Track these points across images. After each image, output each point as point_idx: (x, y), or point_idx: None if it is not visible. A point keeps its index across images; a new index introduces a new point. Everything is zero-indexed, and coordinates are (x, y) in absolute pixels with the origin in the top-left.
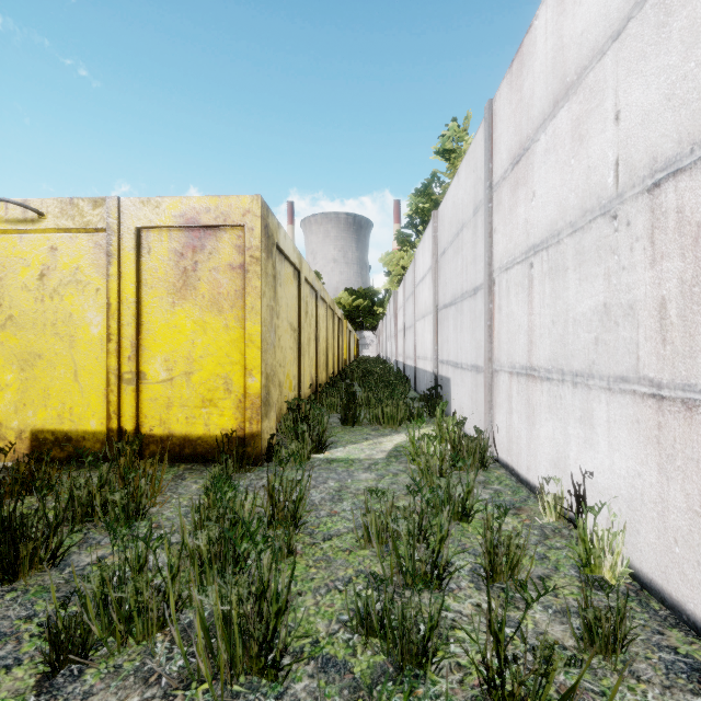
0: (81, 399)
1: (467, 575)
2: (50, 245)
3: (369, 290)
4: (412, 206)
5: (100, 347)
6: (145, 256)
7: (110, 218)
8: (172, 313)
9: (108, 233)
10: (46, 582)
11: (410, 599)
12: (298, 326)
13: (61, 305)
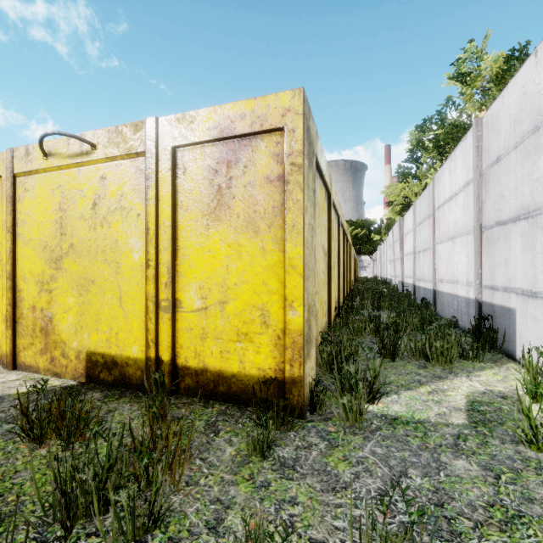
0: (125, 324)
1: None
2: (101, 175)
3: (366, 221)
4: (412, 141)
5: (140, 273)
6: (180, 177)
7: (148, 140)
8: (206, 236)
9: (147, 156)
10: None
11: None
12: (328, 250)
13: (109, 232)
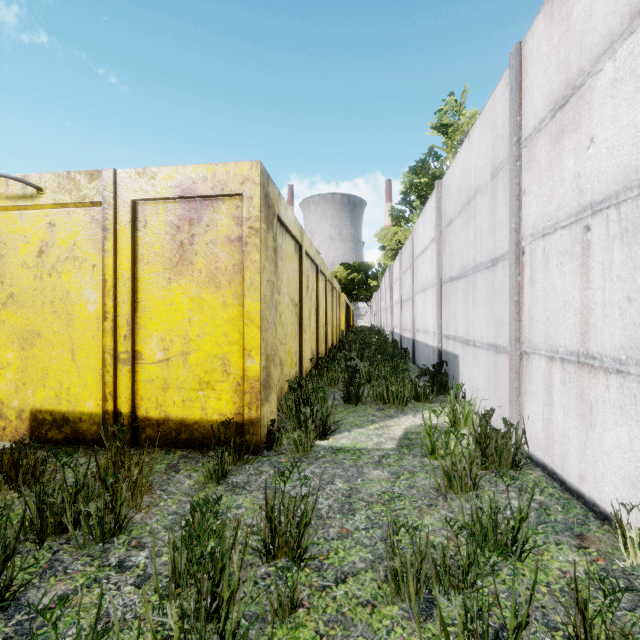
0: (78, 379)
1: None
2: (49, 221)
3: (363, 264)
4: (406, 183)
5: (96, 326)
6: (141, 230)
7: (105, 191)
8: (168, 290)
9: (104, 207)
10: None
11: None
12: (299, 301)
13: (59, 282)
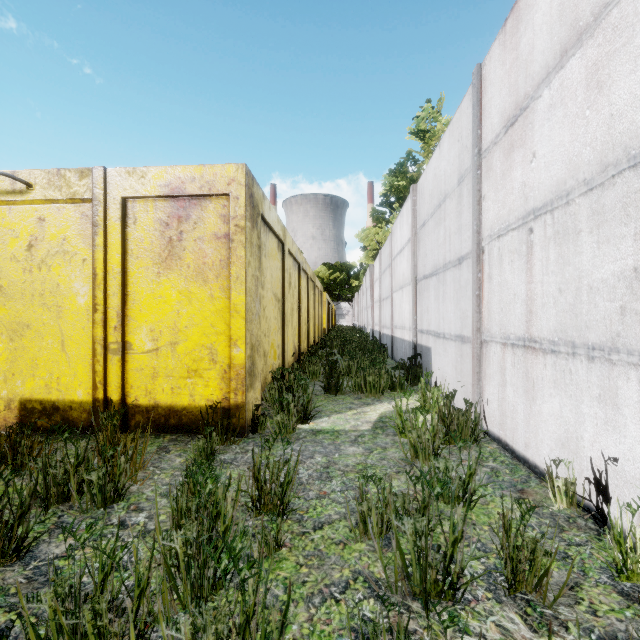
0: (68, 369)
1: (481, 580)
2: (38, 216)
3: (345, 265)
4: (386, 185)
5: (86, 317)
6: (130, 227)
7: (96, 188)
8: (157, 283)
9: (95, 204)
10: (6, 581)
11: (430, 634)
12: (282, 297)
13: (49, 275)
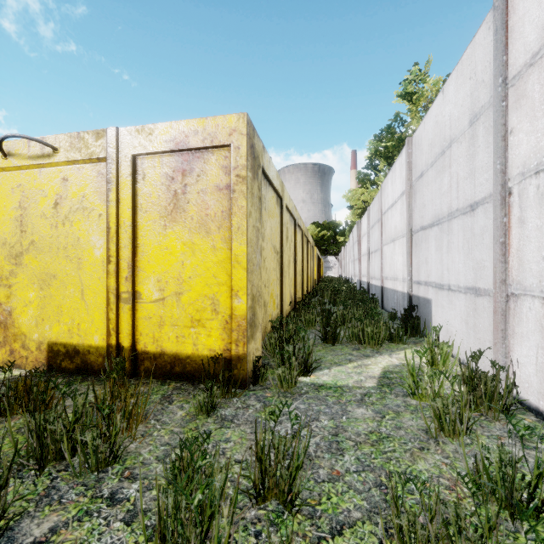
0: (87, 316)
1: None
2: (62, 177)
3: (332, 223)
4: (371, 150)
5: (102, 268)
6: (140, 182)
7: (109, 148)
8: (164, 236)
9: (108, 162)
10: None
11: None
12: (280, 249)
13: (71, 230)
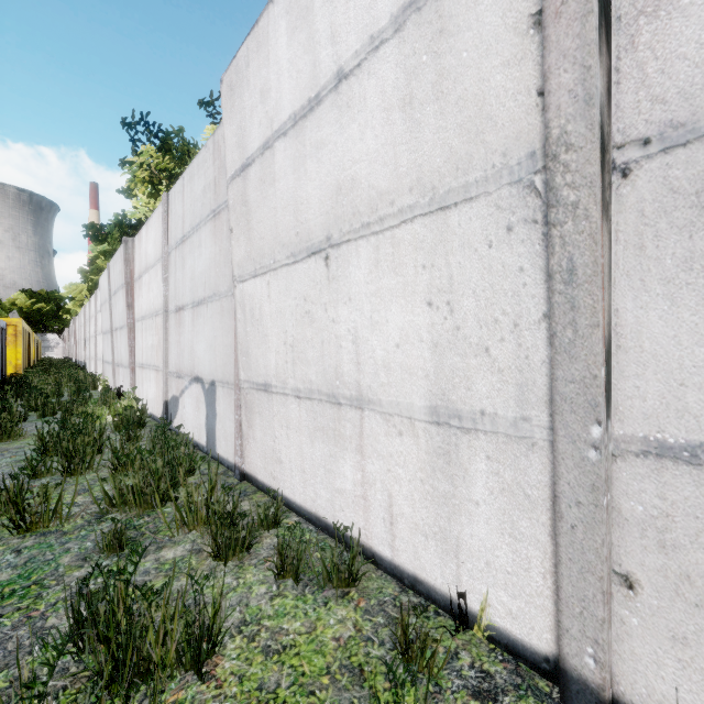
0: None
1: None
2: None
3: (54, 295)
4: (94, 251)
5: None
6: None
7: None
8: None
9: None
10: None
11: None
12: (24, 346)
13: None
